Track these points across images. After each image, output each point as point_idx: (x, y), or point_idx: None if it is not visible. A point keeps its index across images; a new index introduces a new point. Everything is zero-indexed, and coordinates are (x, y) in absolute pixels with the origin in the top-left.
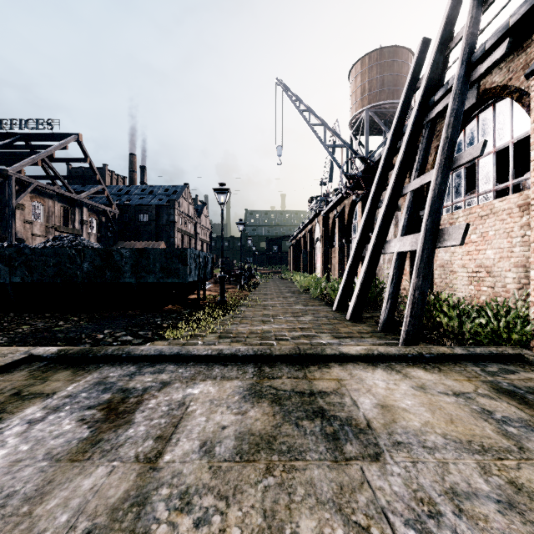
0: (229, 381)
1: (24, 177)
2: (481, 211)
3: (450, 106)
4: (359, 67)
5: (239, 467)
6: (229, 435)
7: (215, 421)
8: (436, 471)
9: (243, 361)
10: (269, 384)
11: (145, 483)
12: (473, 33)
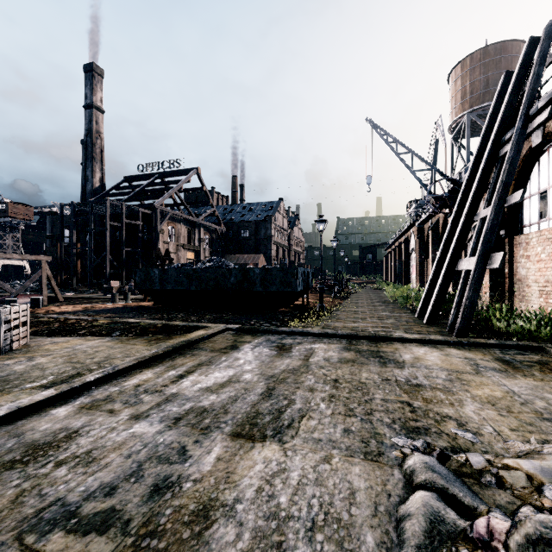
0: (332, 344)
1: (164, 208)
2: (548, 234)
3: (507, 154)
4: (459, 70)
5: (340, 364)
6: (335, 358)
7: (328, 354)
8: (426, 373)
9: (339, 338)
10: (354, 347)
11: (306, 363)
12: (533, 89)
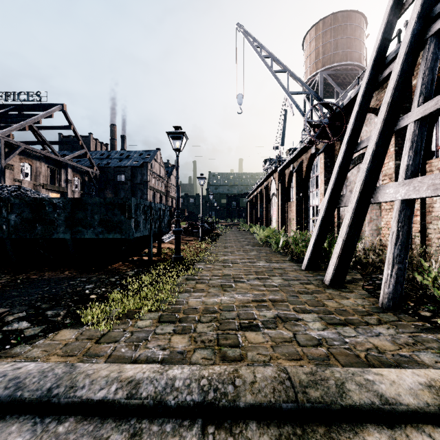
0: None
1: (12, 140)
2: None
3: None
4: (313, 33)
5: None
6: None
7: None
8: None
9: (177, 417)
10: None
11: None
12: None
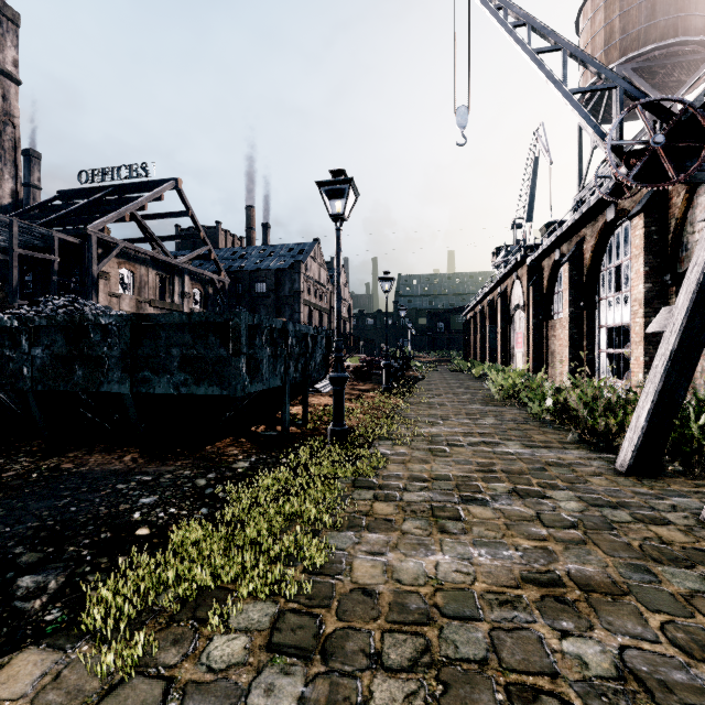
0: None
1: (108, 236)
2: None
3: None
4: None
5: None
6: None
7: None
8: None
9: None
10: None
11: None
12: None
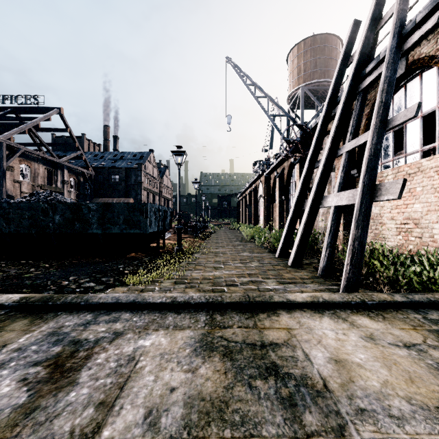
0: (181, 331)
1: (13, 143)
2: (409, 169)
3: (383, 74)
4: (295, 51)
5: None
6: (178, 401)
7: (164, 381)
8: None
9: (195, 309)
10: (220, 334)
11: None
12: (403, 9)
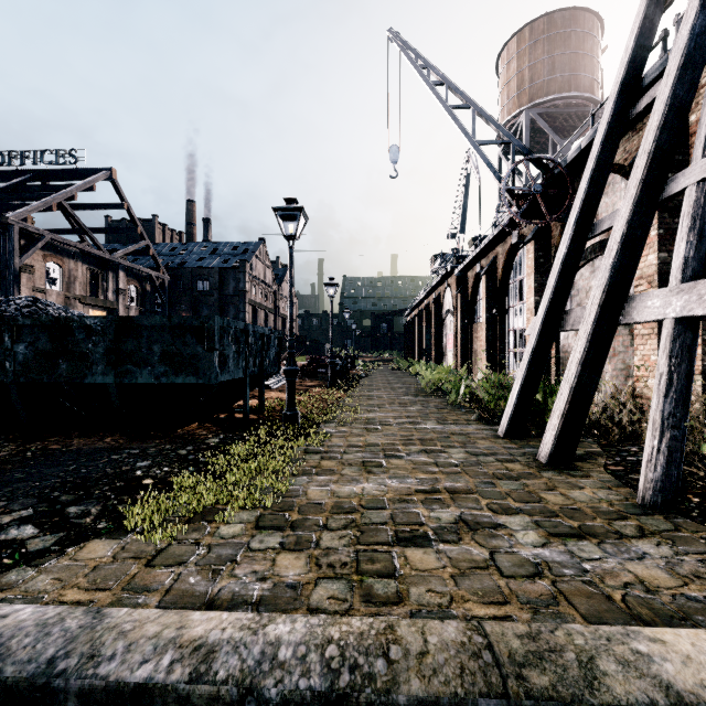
0: None
1: (32, 227)
2: None
3: None
4: (513, 46)
5: None
6: None
7: None
8: None
9: None
10: None
11: None
12: None
